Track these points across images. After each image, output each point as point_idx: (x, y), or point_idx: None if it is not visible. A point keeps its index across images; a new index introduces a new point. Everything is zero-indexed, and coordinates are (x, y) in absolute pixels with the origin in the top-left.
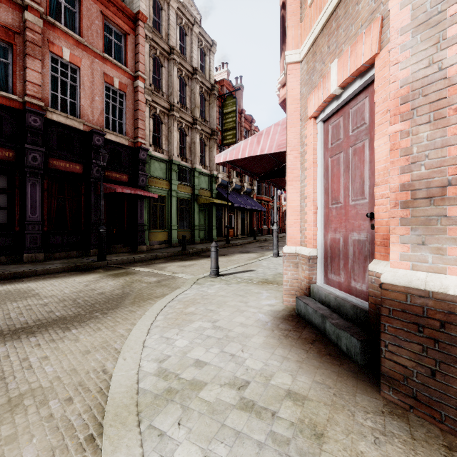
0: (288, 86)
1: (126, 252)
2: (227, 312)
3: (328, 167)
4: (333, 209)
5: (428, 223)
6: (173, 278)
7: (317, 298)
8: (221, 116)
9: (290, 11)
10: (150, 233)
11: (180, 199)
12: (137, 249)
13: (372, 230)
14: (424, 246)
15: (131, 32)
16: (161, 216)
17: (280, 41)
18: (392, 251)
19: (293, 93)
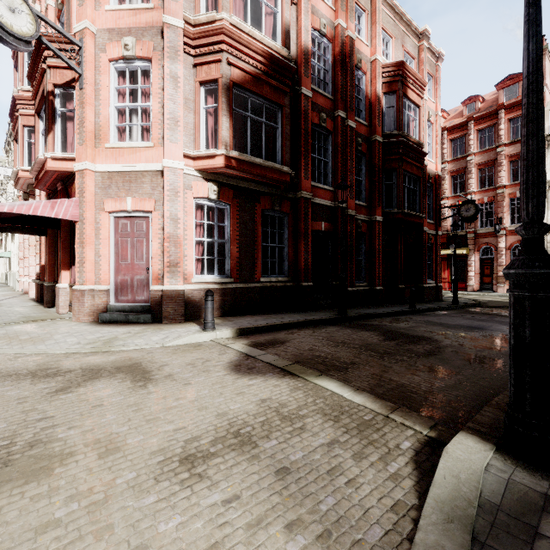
0: (88, 184)
1: None
2: (62, 330)
3: (119, 242)
4: (123, 264)
5: (174, 272)
6: None
7: (115, 310)
8: None
9: (89, 136)
10: None
11: None
12: None
13: (148, 274)
14: (173, 278)
15: None
16: None
17: (50, 119)
18: (165, 280)
19: (91, 189)
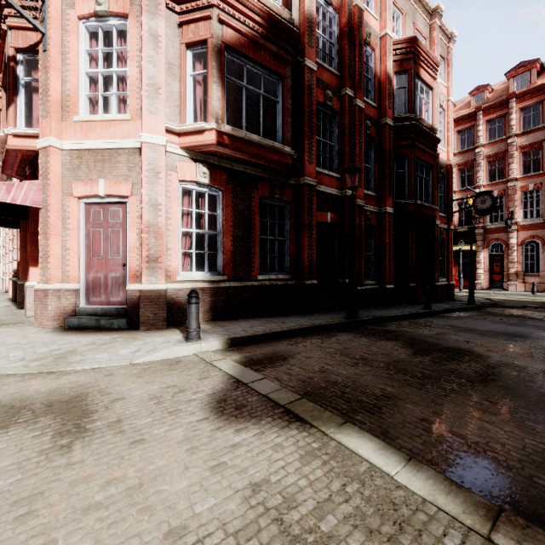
0: (52, 163)
1: None
2: (13, 340)
3: (91, 233)
4: (96, 259)
5: (154, 269)
6: None
7: (85, 314)
8: None
9: (53, 107)
10: None
11: None
12: None
13: (124, 271)
14: (153, 276)
15: None
16: None
17: (10, 89)
18: (143, 278)
19: (56, 170)
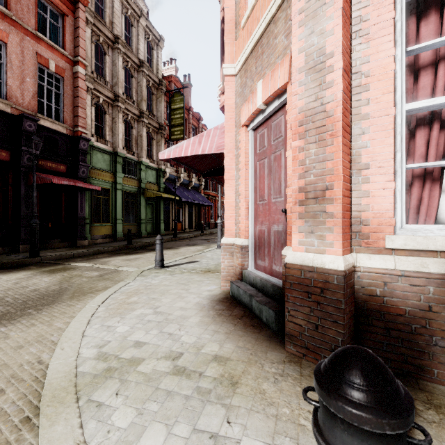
0: (225, 96)
1: (64, 247)
2: (169, 299)
3: (257, 169)
4: (260, 205)
5: (315, 217)
6: (117, 272)
7: (248, 281)
8: (169, 111)
9: (226, 29)
10: (92, 227)
11: (125, 192)
12: (77, 244)
13: (286, 222)
14: (313, 234)
15: (70, 13)
16: (104, 209)
17: (221, 51)
18: (293, 238)
19: (229, 102)
